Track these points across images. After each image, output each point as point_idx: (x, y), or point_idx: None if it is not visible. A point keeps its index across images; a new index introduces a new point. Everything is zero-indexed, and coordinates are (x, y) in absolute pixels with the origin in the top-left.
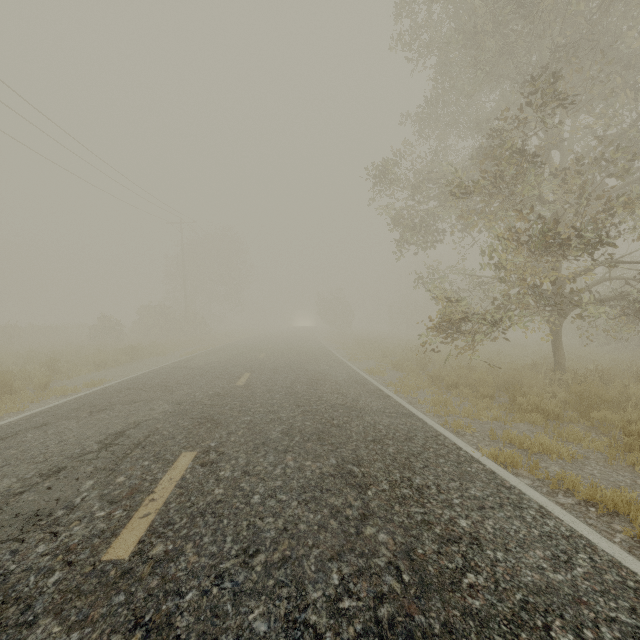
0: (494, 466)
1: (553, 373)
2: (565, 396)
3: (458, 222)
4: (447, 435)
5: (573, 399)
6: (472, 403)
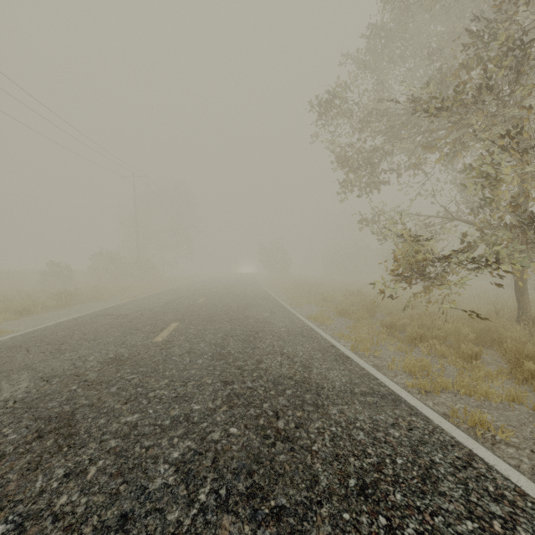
0: None
1: (531, 322)
2: None
3: (409, 157)
4: (485, 457)
5: None
6: (456, 366)
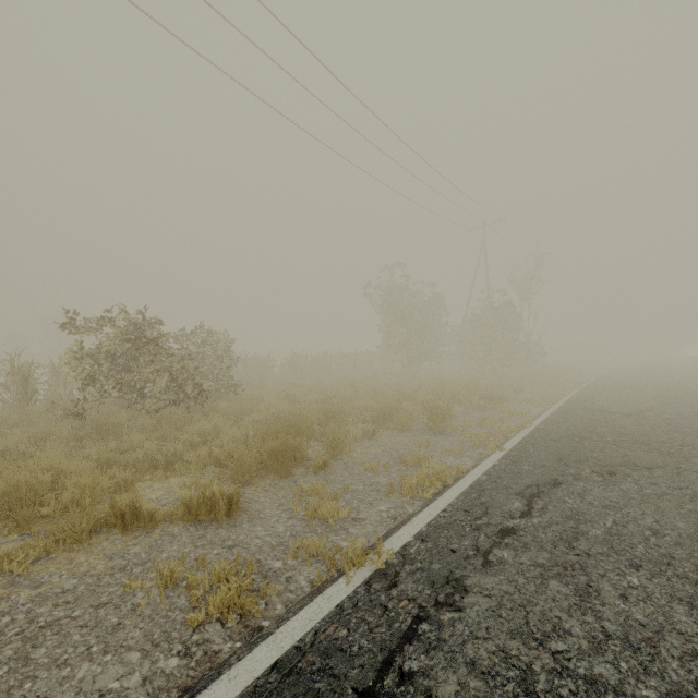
0: None
1: None
2: None
3: None
4: None
5: None
6: None
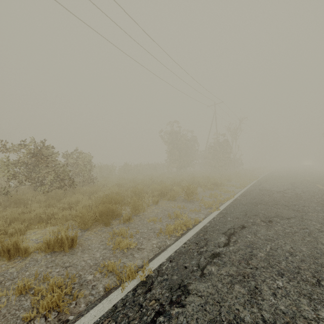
0: None
1: None
2: None
3: None
4: None
5: None
6: None
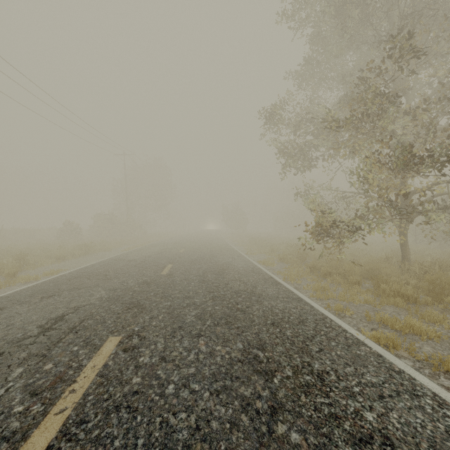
0: (379, 349)
1: (403, 264)
2: (416, 283)
3: (328, 151)
4: (332, 318)
5: (423, 285)
6: (344, 288)
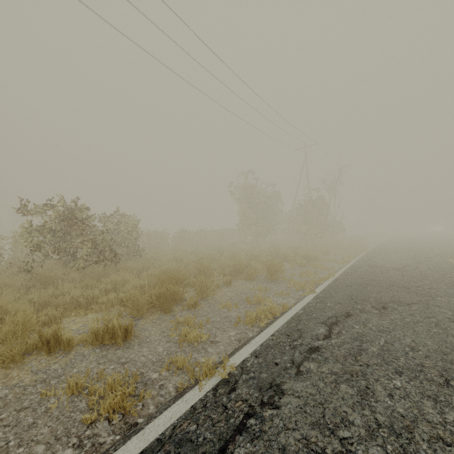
0: None
1: None
2: None
3: None
4: None
5: None
6: None
